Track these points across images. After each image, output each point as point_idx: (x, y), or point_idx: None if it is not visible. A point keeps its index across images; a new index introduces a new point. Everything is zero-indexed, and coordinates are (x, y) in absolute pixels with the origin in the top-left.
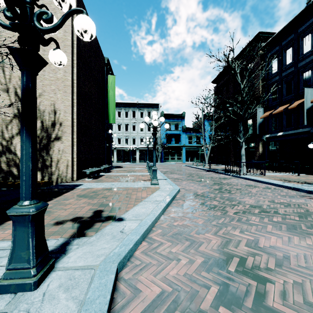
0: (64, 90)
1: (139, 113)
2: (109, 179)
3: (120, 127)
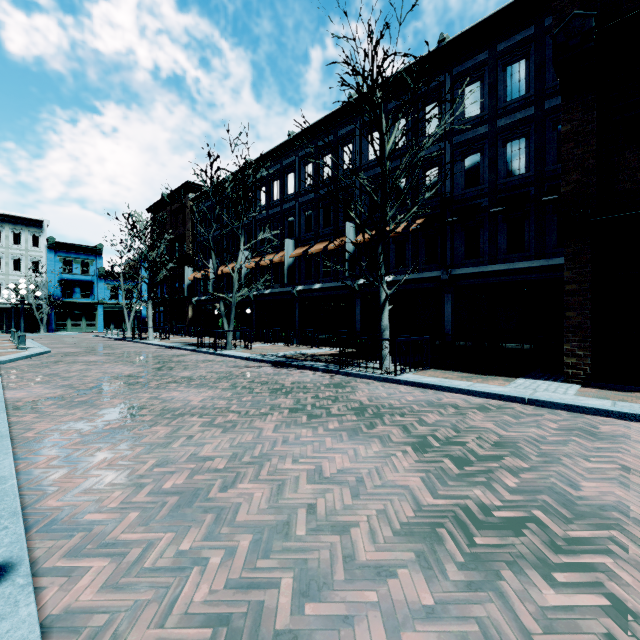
0: None
1: None
2: None
3: None
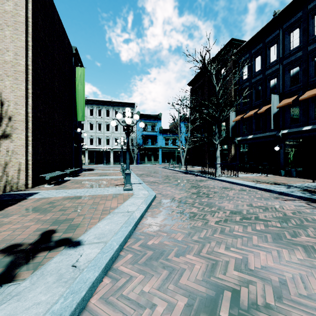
0: (15, 77)
1: (113, 112)
2: (74, 185)
3: (92, 127)
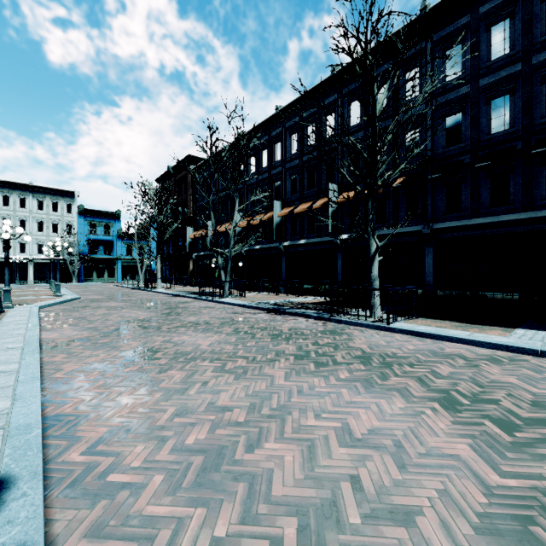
0: None
1: (34, 201)
2: (2, 297)
3: None
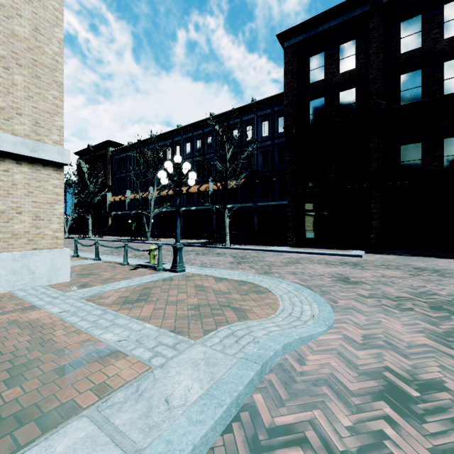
0: None
1: None
2: None
3: None
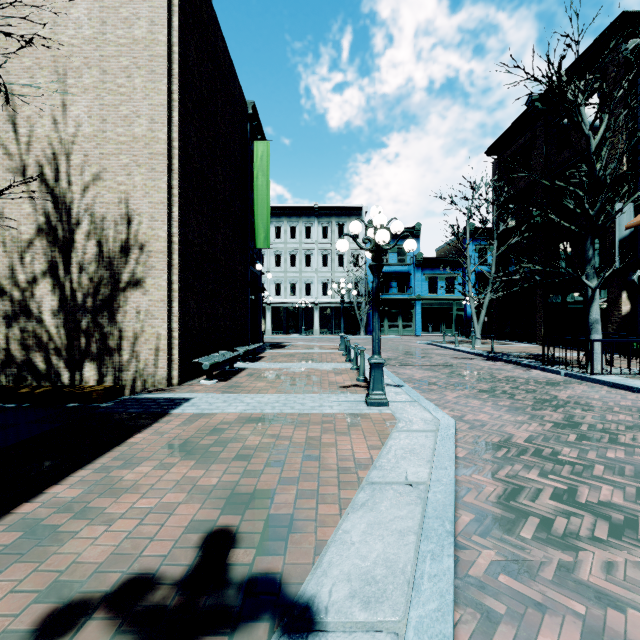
0: (150, 166)
1: (319, 228)
2: (256, 383)
3: (279, 260)
